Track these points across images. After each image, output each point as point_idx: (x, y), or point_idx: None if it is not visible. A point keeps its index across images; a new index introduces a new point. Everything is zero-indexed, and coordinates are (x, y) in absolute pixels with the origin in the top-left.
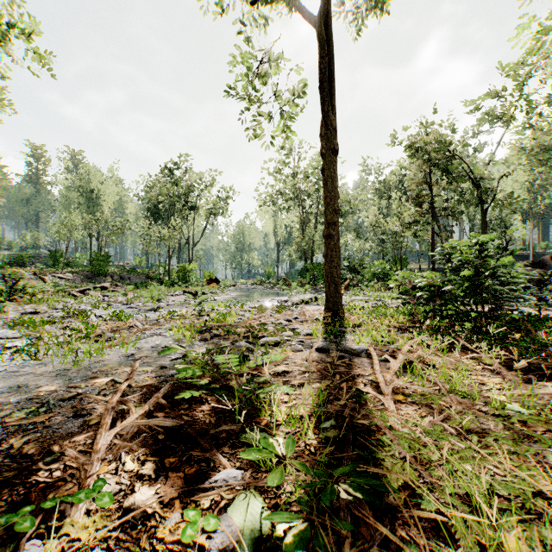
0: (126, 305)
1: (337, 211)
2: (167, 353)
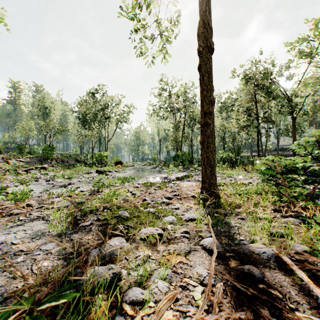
0: (48, 181)
1: (212, 103)
2: None
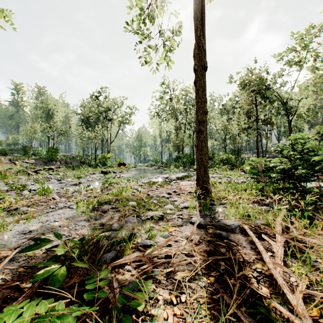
0: (59, 181)
1: (205, 113)
2: (31, 250)
